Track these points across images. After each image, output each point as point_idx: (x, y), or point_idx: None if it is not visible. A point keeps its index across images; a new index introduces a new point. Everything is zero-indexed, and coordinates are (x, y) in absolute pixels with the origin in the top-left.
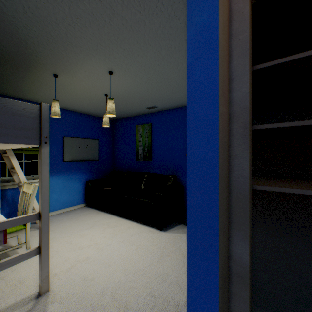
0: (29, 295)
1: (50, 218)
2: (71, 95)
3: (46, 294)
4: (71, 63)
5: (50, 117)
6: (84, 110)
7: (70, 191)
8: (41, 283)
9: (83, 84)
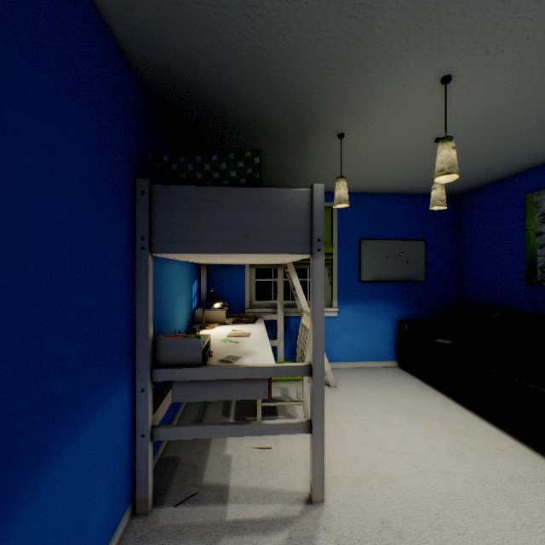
0: (297, 489)
1: (340, 372)
2: (368, 164)
3: (318, 505)
4: (361, 99)
5: (340, 211)
6: (393, 188)
7: (371, 333)
8: (311, 482)
9: (386, 134)
